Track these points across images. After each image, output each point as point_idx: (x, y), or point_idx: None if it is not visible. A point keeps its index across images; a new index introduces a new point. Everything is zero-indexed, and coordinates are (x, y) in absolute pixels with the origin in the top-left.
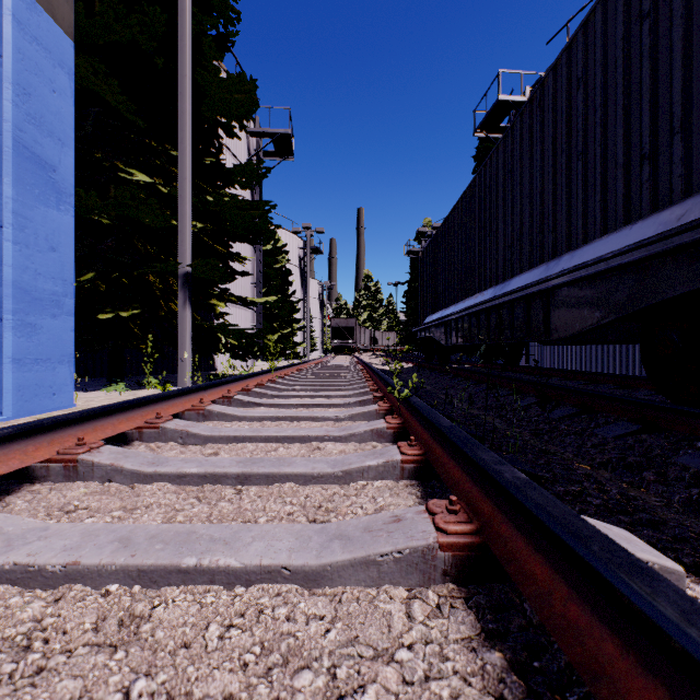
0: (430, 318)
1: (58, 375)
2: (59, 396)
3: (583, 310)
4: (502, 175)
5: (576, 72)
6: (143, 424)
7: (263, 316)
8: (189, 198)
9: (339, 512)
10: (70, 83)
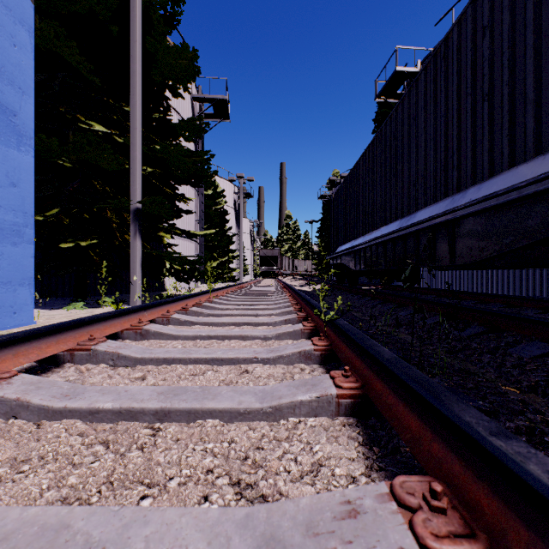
0: (341, 248)
1: (19, 296)
2: (20, 314)
3: (490, 237)
4: (407, 123)
5: (482, 22)
6: (75, 347)
7: (205, 247)
8: (139, 145)
9: (269, 468)
10: (30, 40)
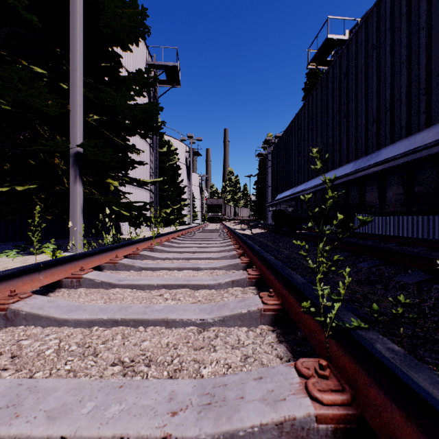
0: (281, 195)
1: None
2: None
3: None
4: (364, 55)
5: None
6: None
7: (160, 196)
8: (80, 87)
9: None
10: None
